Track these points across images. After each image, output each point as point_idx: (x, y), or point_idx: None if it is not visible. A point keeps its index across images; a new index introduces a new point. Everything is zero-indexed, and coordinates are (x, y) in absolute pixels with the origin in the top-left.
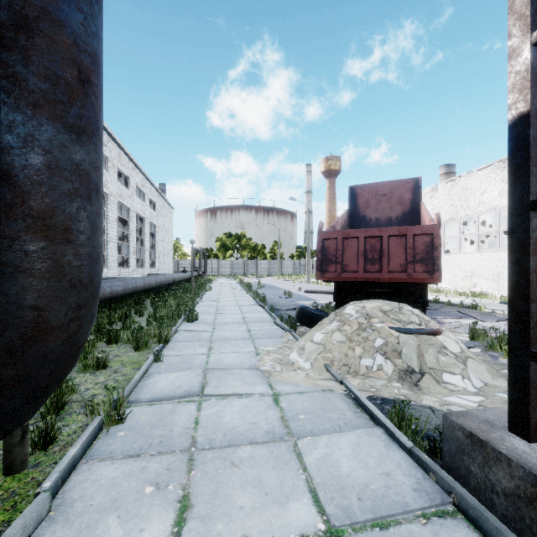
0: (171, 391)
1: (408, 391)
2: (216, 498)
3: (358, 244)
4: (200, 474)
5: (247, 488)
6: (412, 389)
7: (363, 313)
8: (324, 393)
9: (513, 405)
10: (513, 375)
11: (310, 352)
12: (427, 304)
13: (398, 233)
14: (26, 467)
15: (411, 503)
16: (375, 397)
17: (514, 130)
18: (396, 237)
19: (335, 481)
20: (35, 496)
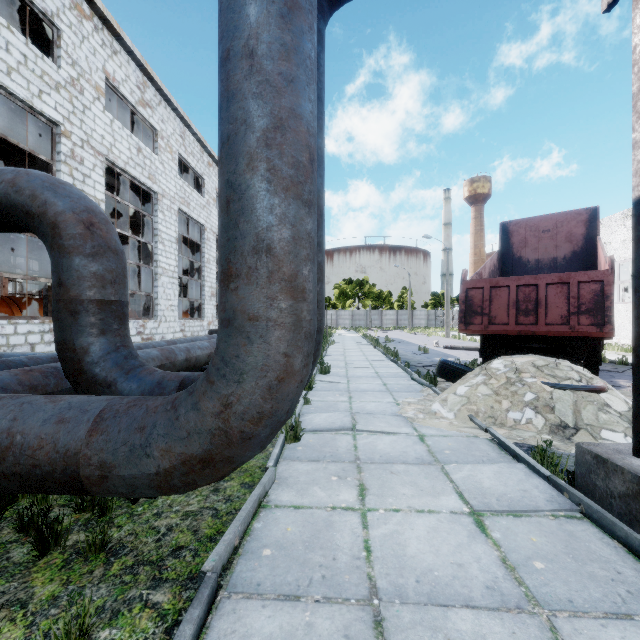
0: (328, 425)
1: (558, 442)
2: (384, 488)
3: (509, 294)
4: (368, 475)
5: (406, 486)
6: (563, 441)
7: (512, 367)
8: (468, 438)
9: (636, 434)
10: (636, 409)
11: (453, 404)
12: (600, 363)
13: (559, 281)
14: None
15: (542, 507)
16: (521, 445)
17: (637, 208)
18: (556, 286)
19: (477, 489)
20: (266, 469)
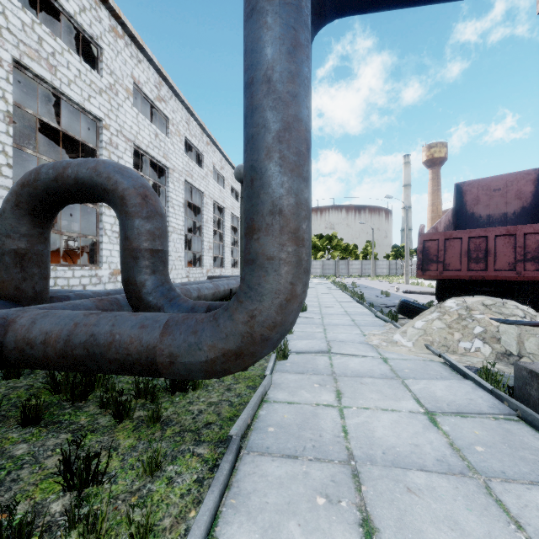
0: (308, 349)
1: (502, 366)
2: (356, 393)
3: (461, 244)
4: (343, 384)
5: (373, 392)
6: (507, 366)
7: (464, 306)
8: (424, 362)
9: None
10: None
11: (411, 335)
12: None
13: (506, 233)
14: (248, 370)
15: (485, 411)
16: (470, 368)
17: None
18: (504, 237)
19: (431, 397)
20: (264, 376)
